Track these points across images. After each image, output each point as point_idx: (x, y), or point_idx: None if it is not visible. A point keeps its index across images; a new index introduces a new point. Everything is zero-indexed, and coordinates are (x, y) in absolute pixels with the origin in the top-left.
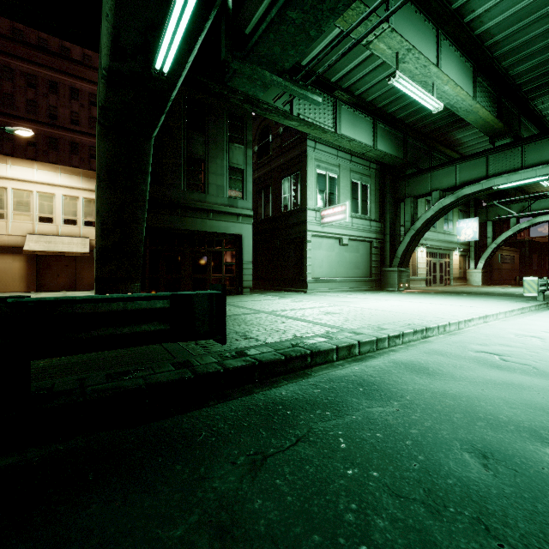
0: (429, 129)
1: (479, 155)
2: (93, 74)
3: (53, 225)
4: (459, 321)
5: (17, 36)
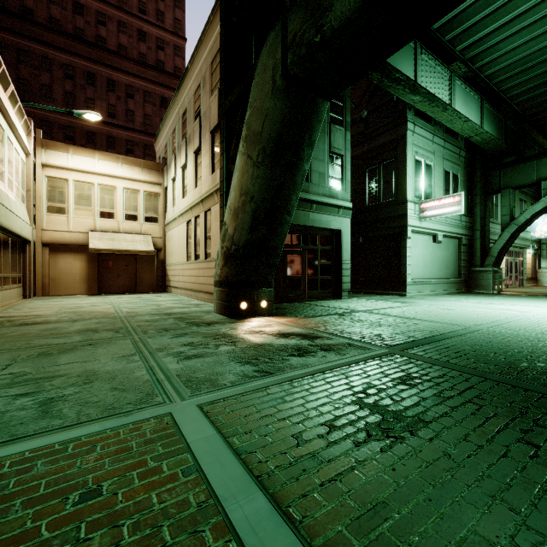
0: (534, 111)
1: None
2: (129, 65)
3: (114, 220)
4: None
5: (54, 25)
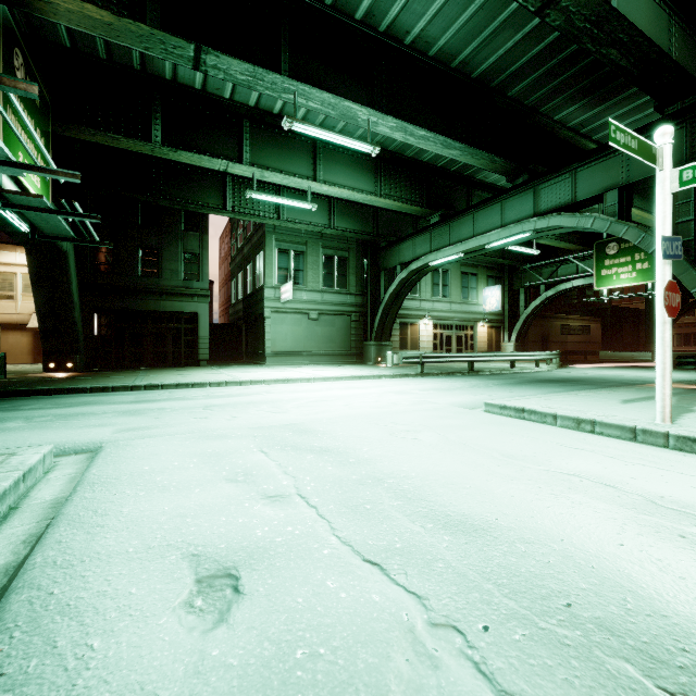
0: None
1: (426, 231)
2: None
3: None
4: (242, 381)
5: None
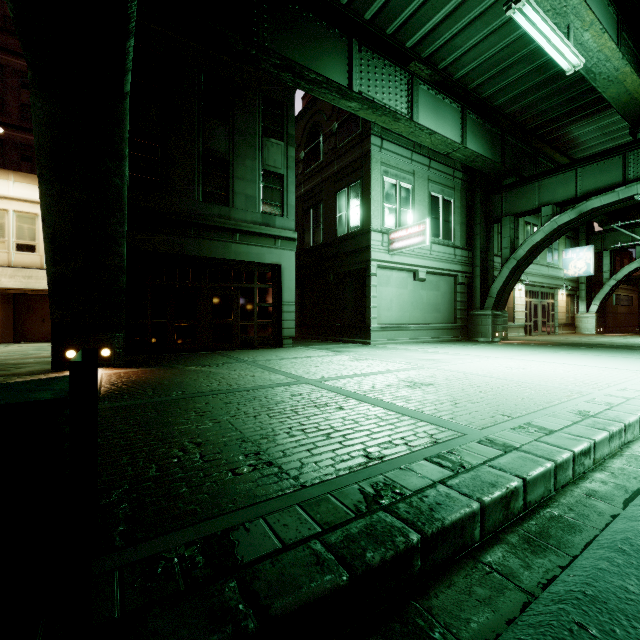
0: (536, 123)
1: (611, 153)
2: None
3: (36, 255)
4: None
5: (9, 26)
